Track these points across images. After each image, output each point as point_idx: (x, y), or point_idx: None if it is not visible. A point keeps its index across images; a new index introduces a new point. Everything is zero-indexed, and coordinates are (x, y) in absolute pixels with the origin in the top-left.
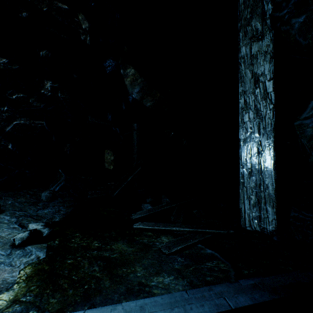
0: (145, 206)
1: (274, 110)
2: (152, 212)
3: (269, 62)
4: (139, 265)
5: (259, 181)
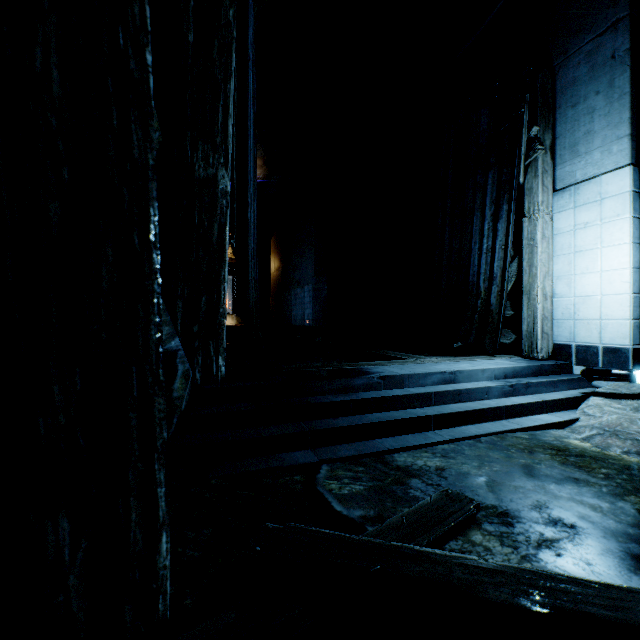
0: None
1: None
2: None
3: None
4: (481, 475)
5: None
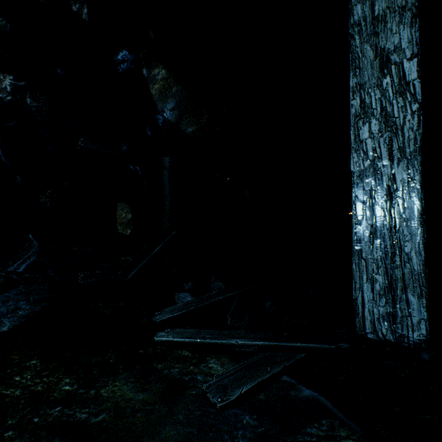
0: (180, 296)
1: (420, 114)
2: (192, 308)
3: (409, 25)
4: None
5: (392, 248)
